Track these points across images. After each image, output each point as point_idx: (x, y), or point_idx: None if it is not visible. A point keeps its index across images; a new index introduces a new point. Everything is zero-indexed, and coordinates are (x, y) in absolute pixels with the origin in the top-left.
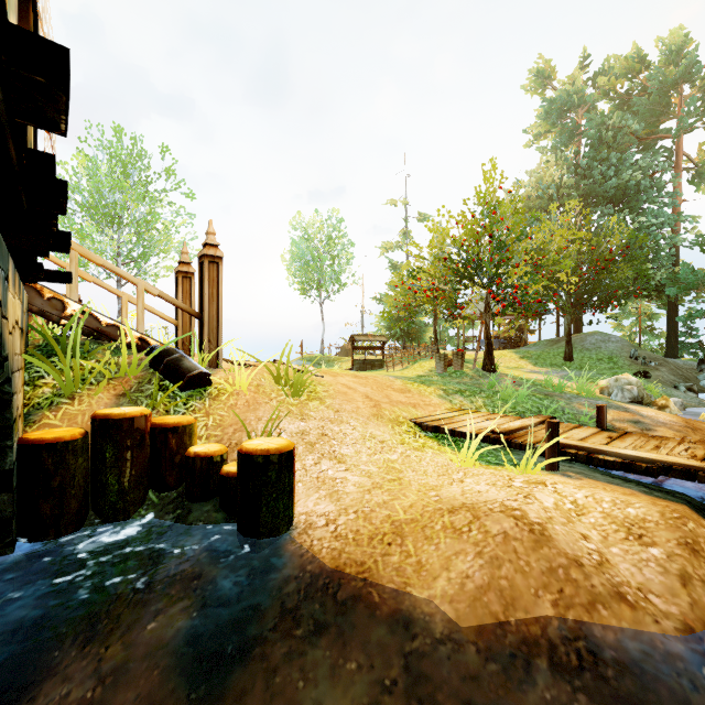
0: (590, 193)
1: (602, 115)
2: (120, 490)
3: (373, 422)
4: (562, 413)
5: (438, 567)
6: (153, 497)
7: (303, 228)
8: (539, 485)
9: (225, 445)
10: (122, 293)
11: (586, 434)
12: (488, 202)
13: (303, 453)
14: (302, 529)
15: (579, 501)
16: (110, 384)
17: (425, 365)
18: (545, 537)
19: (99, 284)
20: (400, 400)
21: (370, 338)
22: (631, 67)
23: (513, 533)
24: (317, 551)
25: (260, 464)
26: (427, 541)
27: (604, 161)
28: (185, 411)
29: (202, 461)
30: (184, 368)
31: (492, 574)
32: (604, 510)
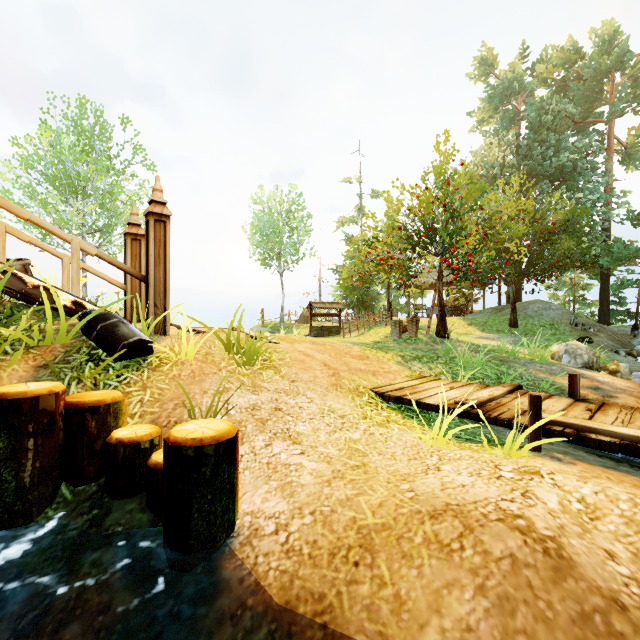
0: (531, 172)
1: (541, 99)
2: (18, 488)
3: (332, 393)
4: (523, 380)
5: (425, 608)
6: (66, 492)
7: (264, 202)
8: (534, 476)
9: (162, 424)
10: (63, 255)
11: (562, 406)
12: (442, 173)
13: (252, 432)
14: (245, 537)
15: (589, 499)
16: (30, 354)
17: (380, 331)
18: (565, 560)
19: (36, 245)
20: (359, 367)
21: (327, 306)
22: (567, 57)
23: (523, 556)
24: (262, 574)
25: (190, 458)
26: (406, 561)
27: (543, 142)
28: (117, 384)
29: (125, 448)
30: (119, 335)
31: (505, 626)
32: (623, 513)
